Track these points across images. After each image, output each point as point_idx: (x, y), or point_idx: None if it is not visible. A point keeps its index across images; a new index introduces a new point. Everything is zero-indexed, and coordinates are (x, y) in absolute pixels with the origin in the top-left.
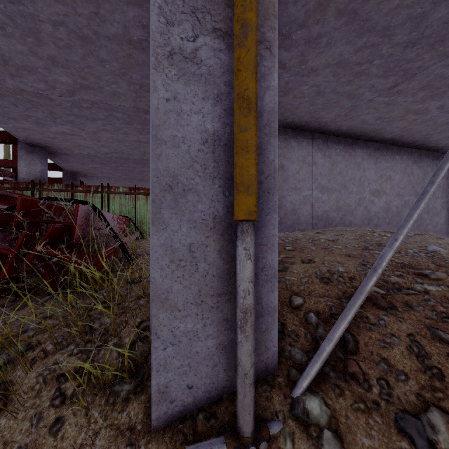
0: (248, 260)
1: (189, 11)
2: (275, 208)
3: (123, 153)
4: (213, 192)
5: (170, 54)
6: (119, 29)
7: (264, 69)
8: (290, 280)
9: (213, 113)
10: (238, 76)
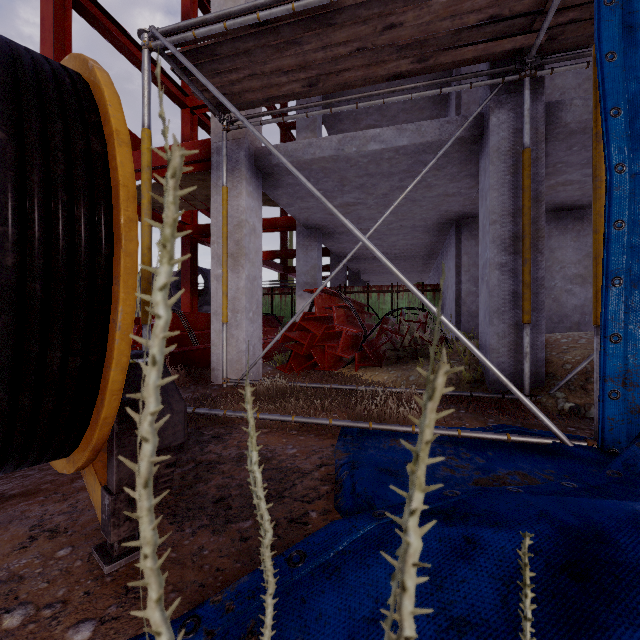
0: (527, 336)
1: (504, 248)
2: (543, 317)
3: (411, 252)
4: (513, 312)
5: (496, 266)
6: (440, 192)
7: (538, 261)
8: (566, 357)
9: (513, 283)
10: (523, 276)
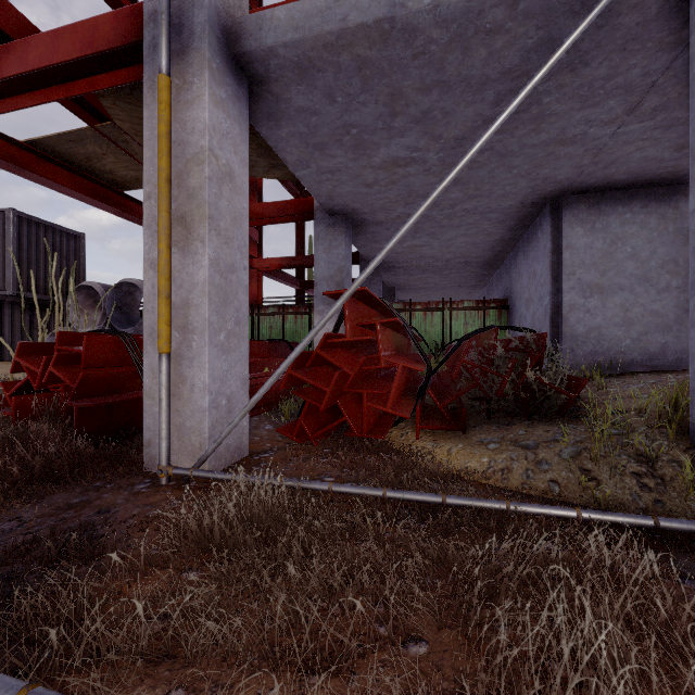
0: None
1: None
2: None
3: (468, 256)
4: None
5: None
6: (553, 134)
7: None
8: None
9: None
10: None
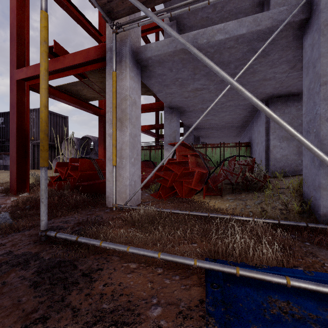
0: None
1: None
2: None
3: (232, 123)
4: None
5: (327, 119)
6: (261, 77)
7: None
8: None
9: None
10: None
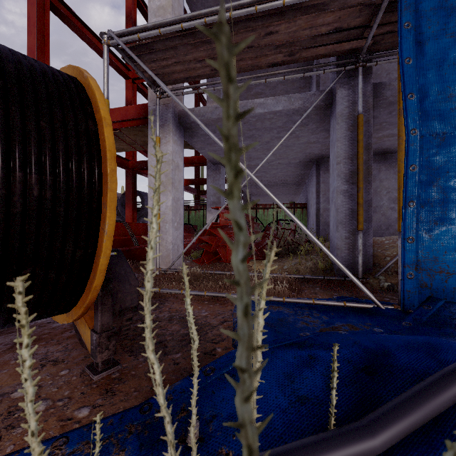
0: (360, 239)
1: (345, 180)
2: (371, 226)
3: (286, 180)
4: (352, 223)
5: (340, 192)
6: (305, 141)
7: (368, 189)
8: (387, 253)
9: (352, 203)
10: (358, 199)
